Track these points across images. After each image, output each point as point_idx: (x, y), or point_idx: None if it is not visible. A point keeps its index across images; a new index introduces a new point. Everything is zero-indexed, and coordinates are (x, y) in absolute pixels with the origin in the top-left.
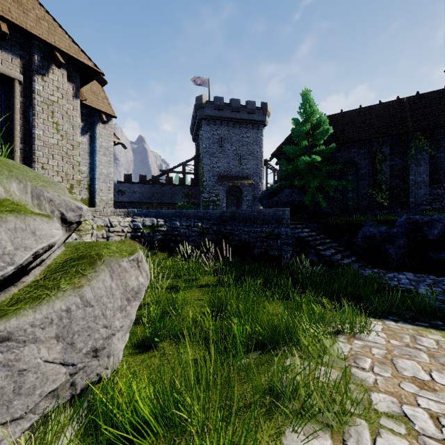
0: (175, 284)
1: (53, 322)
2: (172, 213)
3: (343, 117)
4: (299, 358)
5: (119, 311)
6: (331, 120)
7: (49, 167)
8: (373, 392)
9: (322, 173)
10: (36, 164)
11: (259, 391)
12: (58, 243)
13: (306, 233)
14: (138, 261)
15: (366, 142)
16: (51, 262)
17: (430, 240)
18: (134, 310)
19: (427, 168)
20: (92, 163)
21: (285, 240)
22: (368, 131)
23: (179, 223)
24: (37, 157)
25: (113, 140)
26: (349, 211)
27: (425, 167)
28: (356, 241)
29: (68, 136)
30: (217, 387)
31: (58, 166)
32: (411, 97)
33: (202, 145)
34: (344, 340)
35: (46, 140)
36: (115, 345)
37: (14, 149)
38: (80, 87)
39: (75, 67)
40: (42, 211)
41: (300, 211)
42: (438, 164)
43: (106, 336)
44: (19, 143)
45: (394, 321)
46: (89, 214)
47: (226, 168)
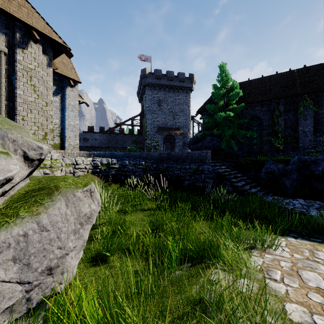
0: (124, 208)
1: (11, 246)
2: (122, 154)
3: (250, 84)
4: (222, 271)
5: (73, 233)
6: (241, 86)
7: (27, 119)
8: (286, 302)
9: (235, 125)
10: (18, 116)
11: (190, 303)
12: (21, 177)
13: (223, 170)
14: (91, 192)
15: (266, 102)
16: (14, 193)
17: (316, 175)
18: (86, 232)
19: (312, 121)
20: (63, 116)
21: (207, 175)
22: (268, 94)
23: (128, 162)
24: (19, 111)
25: (79, 99)
26: (254, 153)
27: (311, 121)
28: (260, 175)
29: (43, 96)
30: (155, 297)
31: (35, 118)
32: (300, 69)
33: (146, 105)
34: (257, 254)
35: (25, 98)
36: (69, 262)
37: (1, 105)
38: (53, 59)
39: (48, 43)
40: (6, 150)
41: (218, 153)
42: (320, 118)
43: (60, 256)
44: (5, 100)
45: (294, 238)
46: (59, 155)
47: (163, 122)
